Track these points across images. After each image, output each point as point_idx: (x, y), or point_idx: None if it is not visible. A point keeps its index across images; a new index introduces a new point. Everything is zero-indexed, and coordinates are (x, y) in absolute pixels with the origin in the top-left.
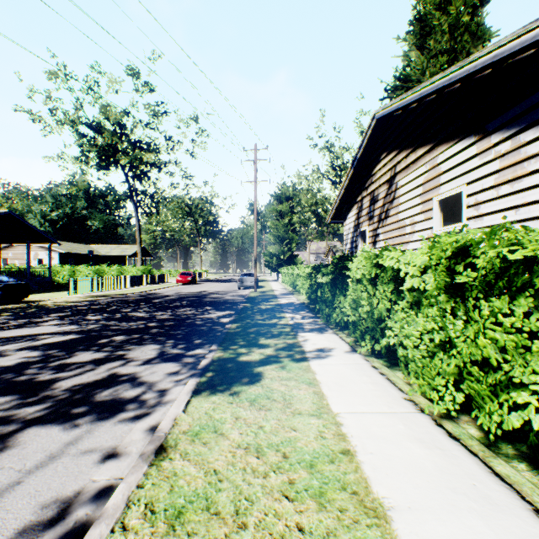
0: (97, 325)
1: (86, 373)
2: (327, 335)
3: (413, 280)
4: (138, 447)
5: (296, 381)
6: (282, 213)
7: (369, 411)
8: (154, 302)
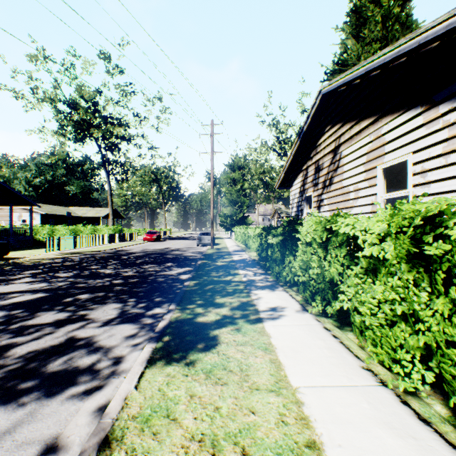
0: (65, 282)
1: (44, 337)
2: (278, 293)
3: (372, 247)
4: (82, 436)
5: (251, 347)
6: (235, 180)
7: (329, 384)
8: (122, 259)
